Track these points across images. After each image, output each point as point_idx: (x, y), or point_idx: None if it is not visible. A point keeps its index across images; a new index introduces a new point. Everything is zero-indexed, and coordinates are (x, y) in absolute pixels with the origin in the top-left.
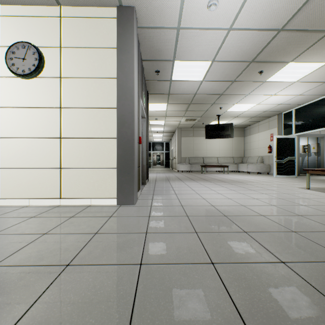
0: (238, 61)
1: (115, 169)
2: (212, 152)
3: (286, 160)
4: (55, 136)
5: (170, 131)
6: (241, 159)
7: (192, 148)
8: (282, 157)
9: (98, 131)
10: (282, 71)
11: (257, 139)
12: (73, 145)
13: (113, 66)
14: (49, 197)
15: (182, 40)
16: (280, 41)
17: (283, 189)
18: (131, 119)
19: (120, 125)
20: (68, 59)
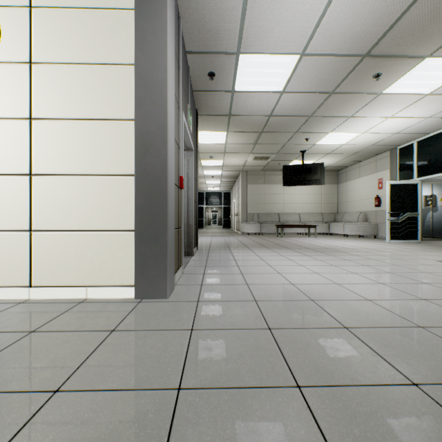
0: (343, 55)
1: (131, 232)
2: (291, 205)
3: (404, 218)
4: (20, 172)
5: (231, 176)
6: (333, 216)
7: (263, 200)
8: (399, 213)
9: (101, 163)
10: (411, 75)
11: (358, 187)
12: (55, 189)
13: (128, 42)
14: (9, 285)
15: (253, 12)
16: (419, 14)
17: (415, 264)
18: (161, 139)
19: (140, 151)
20: (45, 29)
